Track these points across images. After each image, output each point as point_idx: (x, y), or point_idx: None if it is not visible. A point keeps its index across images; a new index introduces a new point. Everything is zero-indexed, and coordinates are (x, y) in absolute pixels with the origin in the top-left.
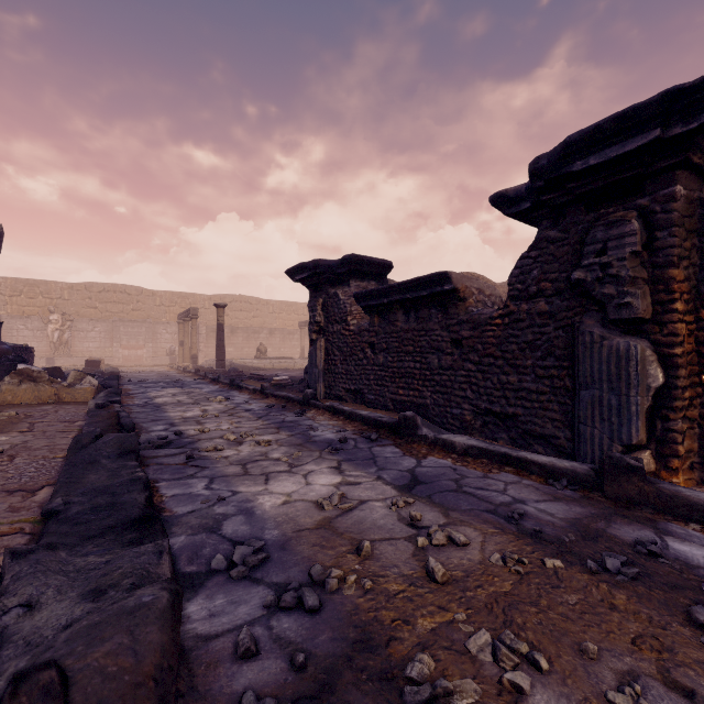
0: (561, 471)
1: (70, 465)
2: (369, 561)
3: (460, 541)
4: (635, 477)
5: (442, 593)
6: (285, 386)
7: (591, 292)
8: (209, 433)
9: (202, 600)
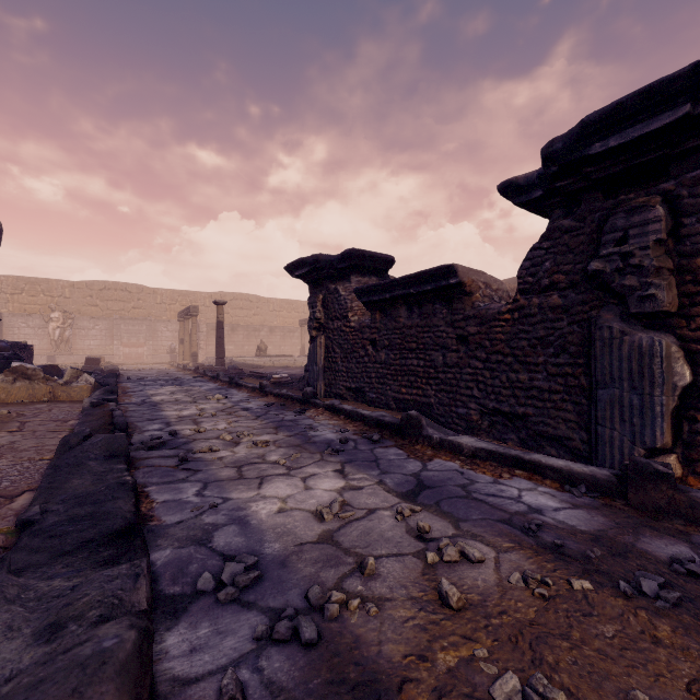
0: (579, 476)
1: (54, 469)
2: (373, 581)
3: (474, 558)
4: (663, 485)
5: (458, 622)
6: (285, 384)
7: (610, 283)
8: (205, 433)
9: (184, 629)
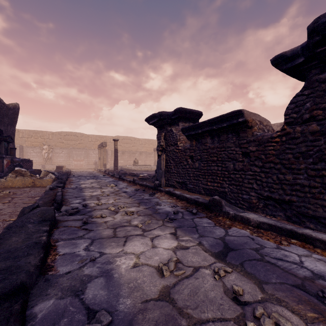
0: None
1: (8, 229)
2: None
3: None
4: None
5: None
6: (145, 179)
7: None
8: (101, 206)
9: None
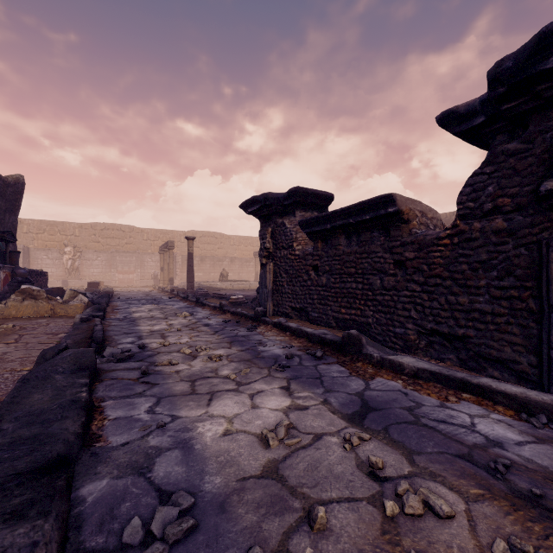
0: (538, 405)
1: (24, 382)
2: (324, 540)
3: (442, 512)
4: None
5: None
6: (240, 304)
7: None
8: (169, 347)
9: None
